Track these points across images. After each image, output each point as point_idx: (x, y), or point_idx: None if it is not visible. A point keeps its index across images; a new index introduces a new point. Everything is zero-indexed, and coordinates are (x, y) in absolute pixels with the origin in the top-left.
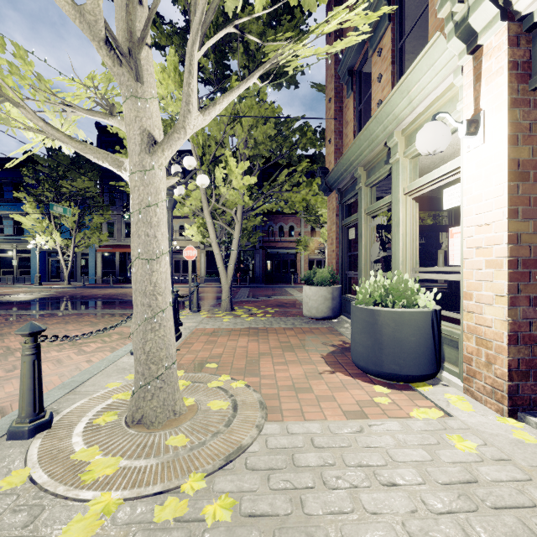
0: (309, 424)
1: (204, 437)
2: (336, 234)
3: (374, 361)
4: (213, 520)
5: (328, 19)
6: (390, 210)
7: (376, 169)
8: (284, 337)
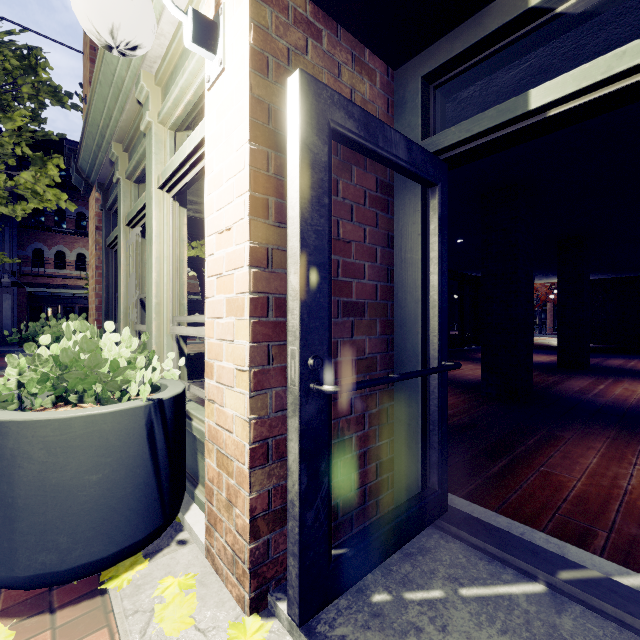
0: None
1: None
2: (96, 260)
3: None
4: None
5: None
6: (196, 236)
7: (136, 148)
8: None
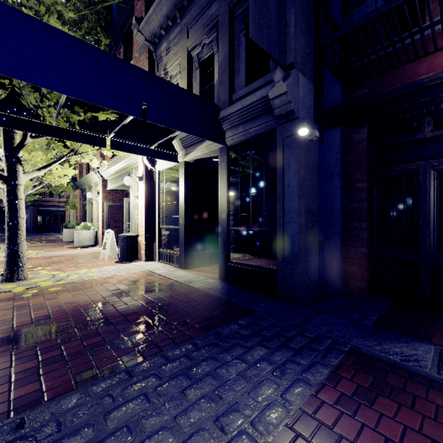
0: (58, 251)
1: (32, 253)
2: (80, 207)
3: (79, 243)
4: (40, 255)
5: (64, 168)
6: None
7: (91, 188)
8: (52, 246)
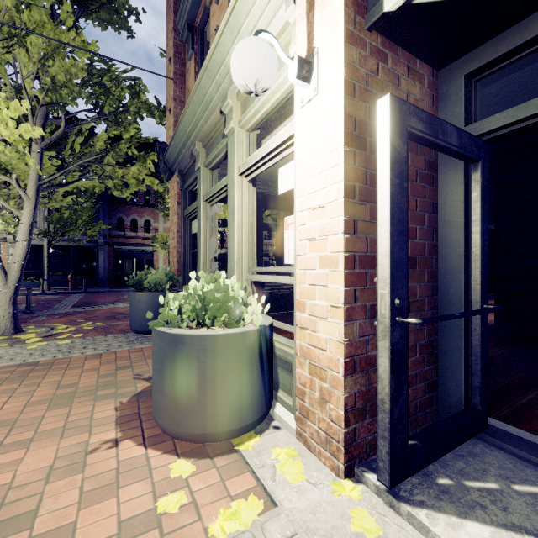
0: None
1: None
2: (177, 226)
3: (177, 417)
4: None
5: None
6: None
7: (214, 145)
8: (75, 375)
